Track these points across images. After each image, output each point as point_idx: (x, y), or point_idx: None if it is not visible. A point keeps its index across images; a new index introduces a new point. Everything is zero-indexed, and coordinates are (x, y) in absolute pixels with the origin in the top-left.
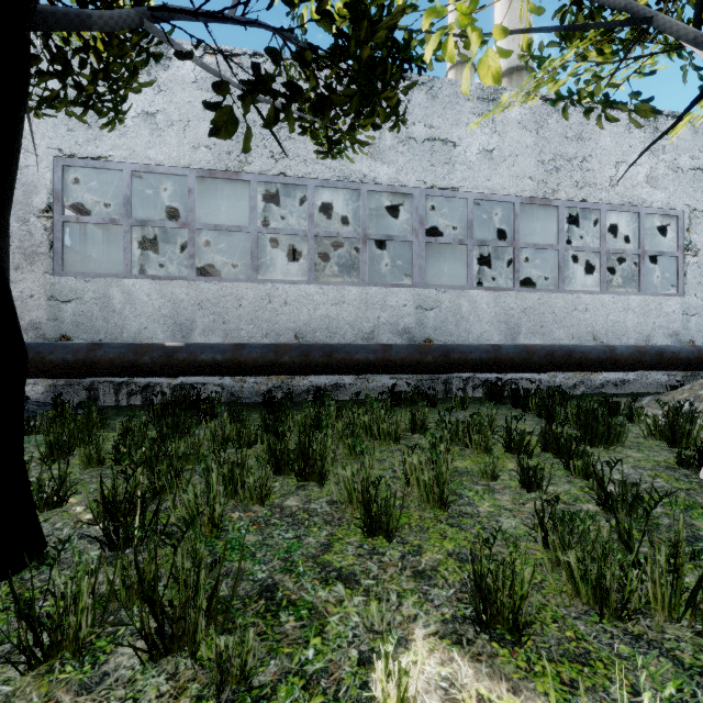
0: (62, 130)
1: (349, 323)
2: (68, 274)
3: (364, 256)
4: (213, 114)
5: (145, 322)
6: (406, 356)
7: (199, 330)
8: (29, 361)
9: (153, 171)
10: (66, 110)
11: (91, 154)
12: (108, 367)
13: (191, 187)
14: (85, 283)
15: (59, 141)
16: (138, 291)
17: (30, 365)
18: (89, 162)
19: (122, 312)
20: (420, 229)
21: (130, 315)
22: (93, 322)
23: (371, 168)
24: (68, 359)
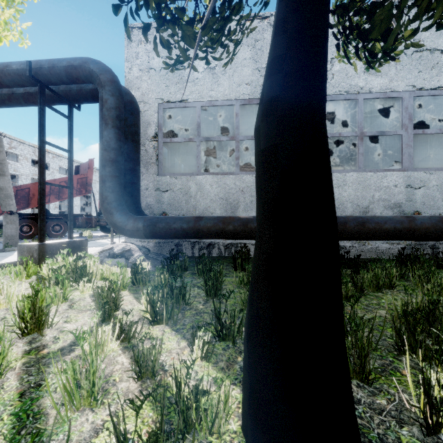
0: (162, 86)
1: (349, 200)
2: (166, 174)
3: (360, 149)
4: (251, 61)
5: (209, 203)
6: (431, 226)
7: (242, 207)
8: (162, 228)
9: (213, 105)
10: (189, 63)
11: (178, 99)
12: (206, 232)
13: (236, 112)
14: (175, 180)
15: (161, 93)
16: (205, 183)
17: (163, 230)
18: (177, 104)
19: (195, 197)
20: (408, 124)
21: (200, 199)
22: (179, 203)
23: (367, 81)
24: (184, 227)
